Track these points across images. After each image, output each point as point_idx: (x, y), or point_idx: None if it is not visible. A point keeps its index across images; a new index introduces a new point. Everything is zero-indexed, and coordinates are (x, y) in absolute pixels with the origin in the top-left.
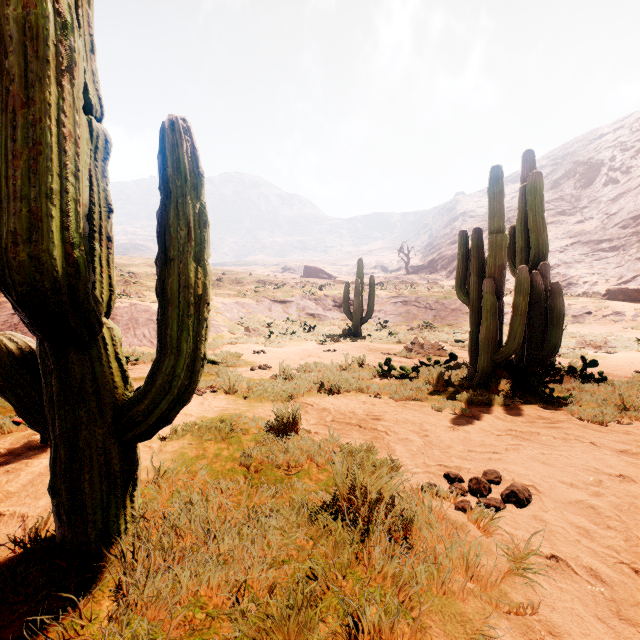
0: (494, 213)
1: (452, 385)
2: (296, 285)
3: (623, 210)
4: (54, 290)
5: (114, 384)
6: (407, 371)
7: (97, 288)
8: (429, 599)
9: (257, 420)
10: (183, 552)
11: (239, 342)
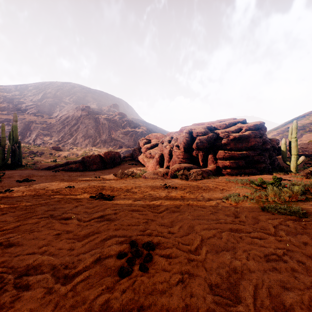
0: (3, 133)
1: None
2: None
3: (63, 118)
4: None
5: None
6: None
7: None
8: None
9: None
10: None
11: None
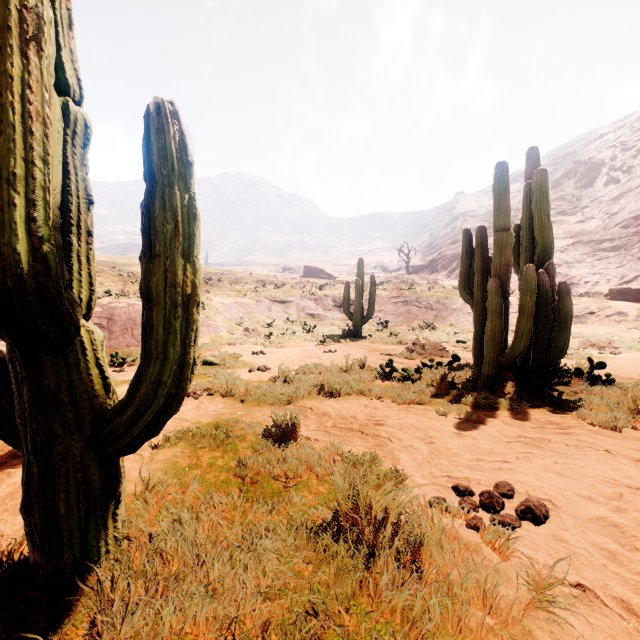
0: (499, 210)
1: (456, 388)
2: (296, 285)
3: (624, 210)
4: (18, 289)
5: (94, 393)
6: (409, 373)
7: (74, 287)
8: (443, 638)
9: (254, 426)
10: (168, 580)
11: (238, 343)
